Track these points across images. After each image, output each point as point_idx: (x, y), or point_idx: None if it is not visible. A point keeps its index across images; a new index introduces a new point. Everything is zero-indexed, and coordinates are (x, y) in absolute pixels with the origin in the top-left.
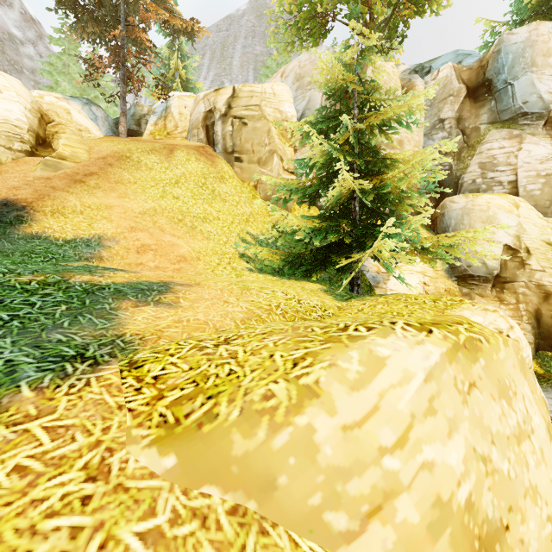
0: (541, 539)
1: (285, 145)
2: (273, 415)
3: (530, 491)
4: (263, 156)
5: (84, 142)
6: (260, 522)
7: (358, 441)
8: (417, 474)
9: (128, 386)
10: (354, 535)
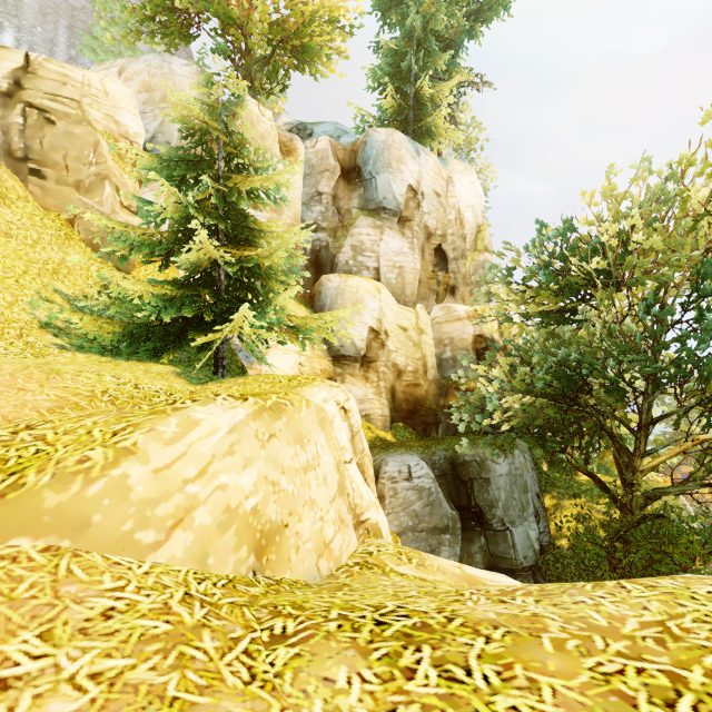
0: (313, 531)
1: (124, 171)
2: (89, 473)
3: (309, 502)
4: (86, 179)
5: None
6: (75, 551)
7: (167, 478)
8: (212, 493)
9: None
10: (161, 543)
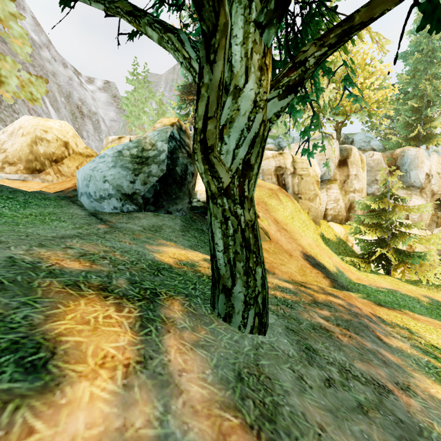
0: None
1: (318, 190)
2: None
3: None
4: (311, 196)
5: None
6: None
7: None
8: None
9: None
10: None
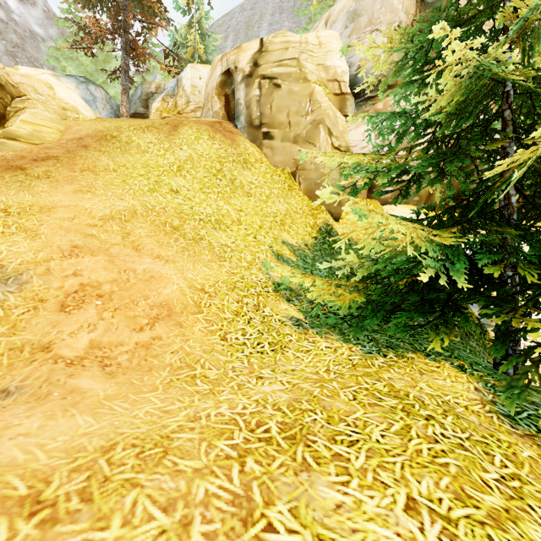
0: None
1: (334, 113)
2: None
3: None
4: (303, 130)
5: (60, 121)
6: None
7: None
8: None
9: None
10: None
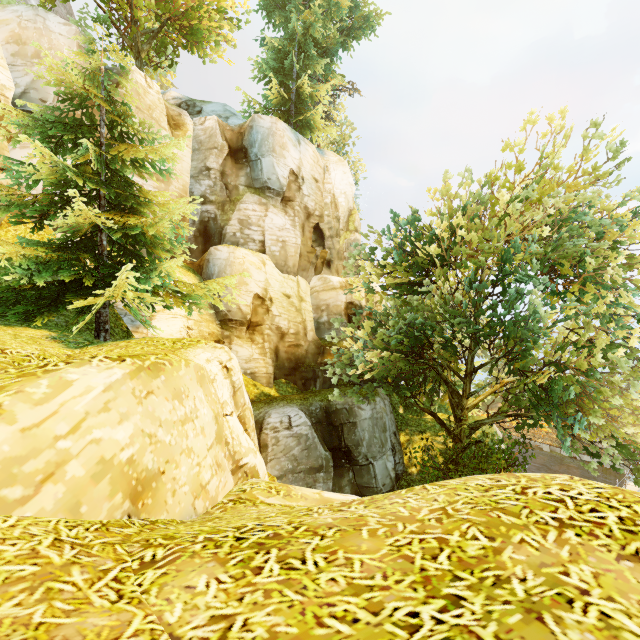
0: (190, 476)
1: None
2: None
3: (187, 450)
4: None
5: None
6: None
7: (36, 436)
8: (86, 447)
9: None
10: (29, 498)
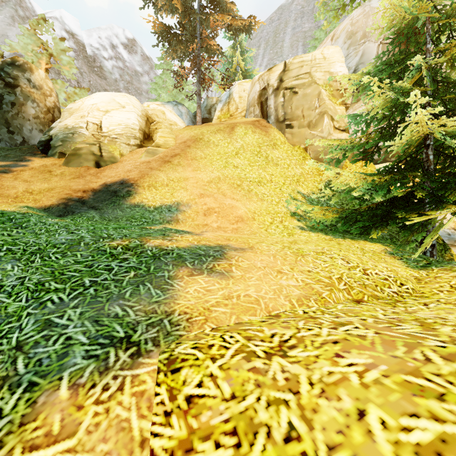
0: None
1: (335, 104)
2: None
3: None
4: (313, 119)
5: (172, 133)
6: None
7: None
8: None
9: (159, 402)
10: None
